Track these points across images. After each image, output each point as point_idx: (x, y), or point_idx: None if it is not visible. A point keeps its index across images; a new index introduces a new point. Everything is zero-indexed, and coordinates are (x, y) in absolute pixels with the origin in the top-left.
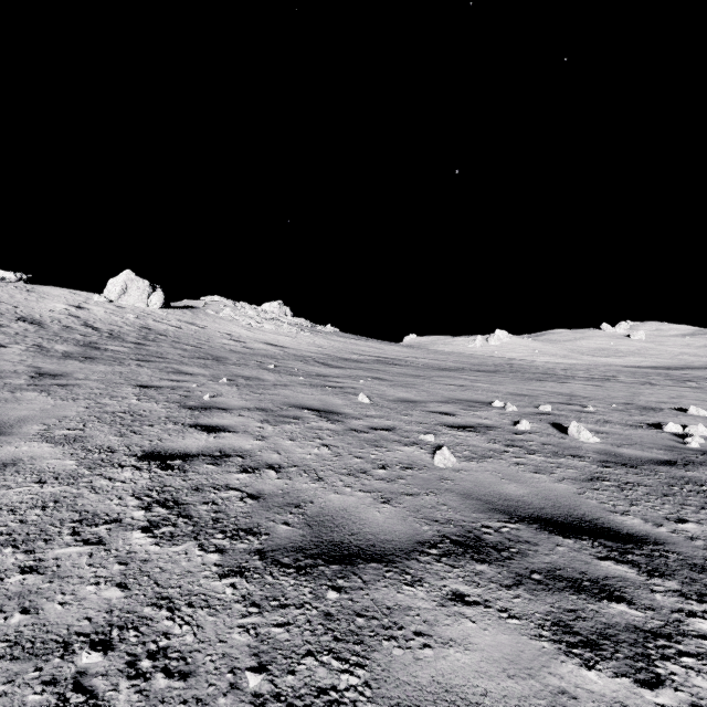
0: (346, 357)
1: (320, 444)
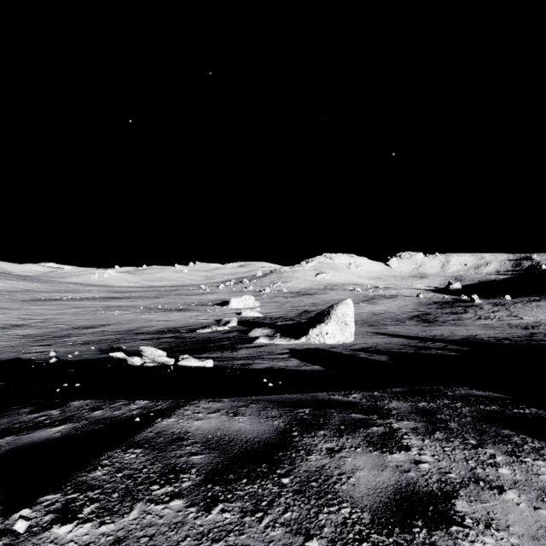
0: (15, 290)
1: (15, 299)
